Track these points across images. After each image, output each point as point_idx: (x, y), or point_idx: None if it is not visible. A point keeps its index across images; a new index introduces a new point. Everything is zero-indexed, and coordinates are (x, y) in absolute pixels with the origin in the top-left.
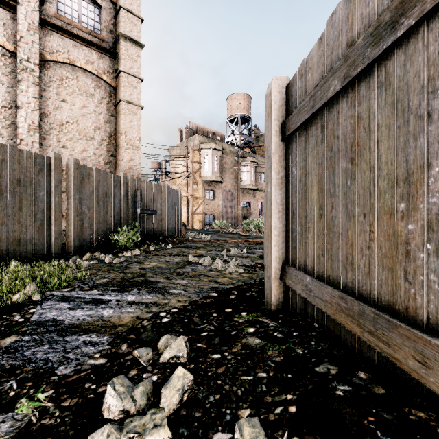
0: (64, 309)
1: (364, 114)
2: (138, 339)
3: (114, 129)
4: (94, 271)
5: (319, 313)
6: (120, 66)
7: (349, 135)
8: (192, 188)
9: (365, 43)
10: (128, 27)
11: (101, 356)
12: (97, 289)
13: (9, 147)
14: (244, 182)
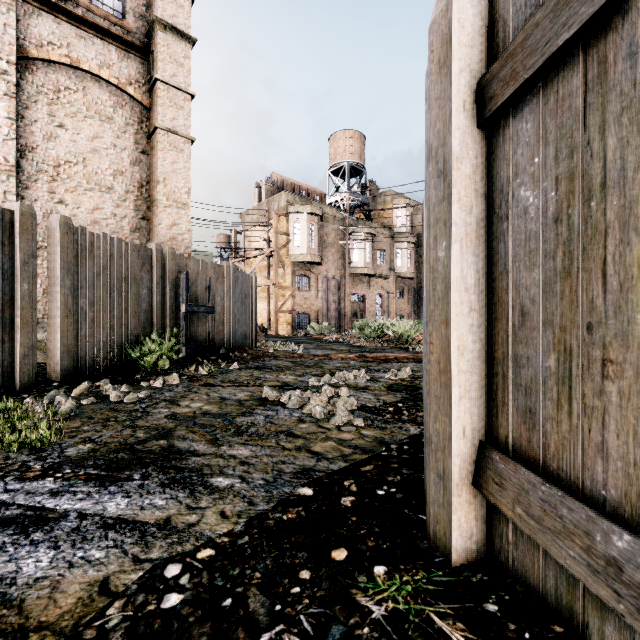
0: None
1: None
2: None
3: (148, 176)
4: (76, 424)
5: None
6: (156, 72)
7: None
8: (276, 273)
9: None
10: (169, 8)
11: None
12: (56, 474)
13: None
14: (355, 264)
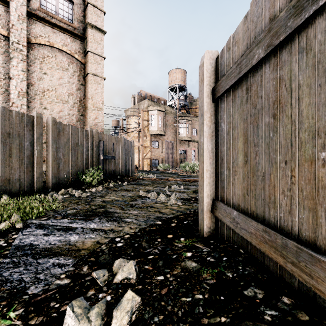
0: (40, 235)
1: (286, 76)
2: (97, 262)
3: (84, 95)
4: (66, 204)
5: (244, 242)
6: (88, 47)
7: (271, 94)
8: (142, 140)
9: (287, 15)
10: (94, 18)
11: (66, 276)
12: (67, 218)
13: (1, 108)
14: (181, 135)
